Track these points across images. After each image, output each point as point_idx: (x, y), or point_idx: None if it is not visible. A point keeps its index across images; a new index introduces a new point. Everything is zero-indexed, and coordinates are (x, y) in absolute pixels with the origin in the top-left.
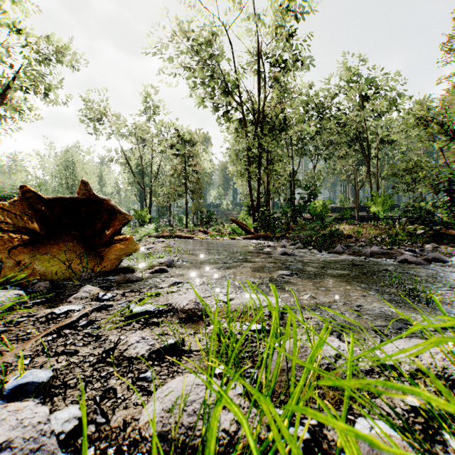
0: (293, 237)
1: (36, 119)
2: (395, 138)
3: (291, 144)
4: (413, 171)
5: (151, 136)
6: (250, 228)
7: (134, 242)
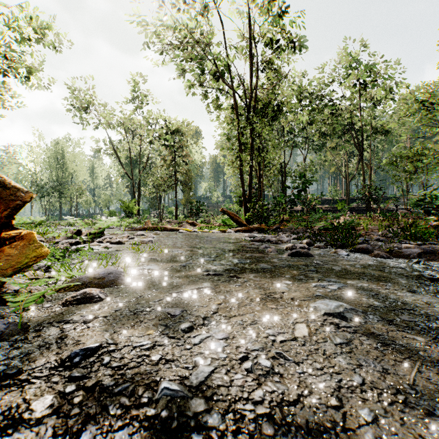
0: (289, 229)
1: (19, 107)
2: (395, 125)
3: (282, 135)
4: (414, 159)
5: (139, 126)
6: (242, 219)
7: (34, 242)
